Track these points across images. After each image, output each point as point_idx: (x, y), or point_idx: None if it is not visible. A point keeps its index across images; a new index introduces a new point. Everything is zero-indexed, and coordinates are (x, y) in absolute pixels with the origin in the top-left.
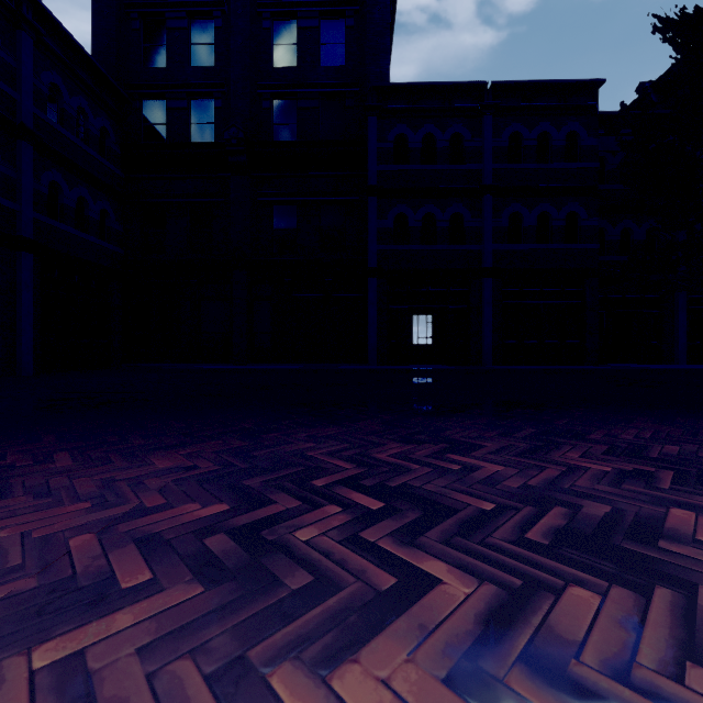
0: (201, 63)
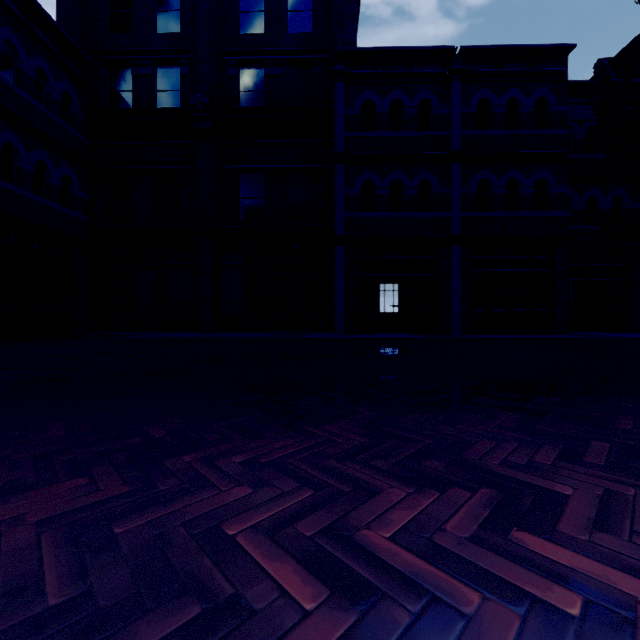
0: (167, 29)
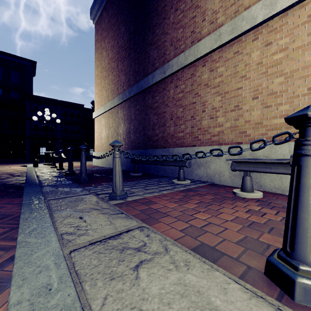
0: None
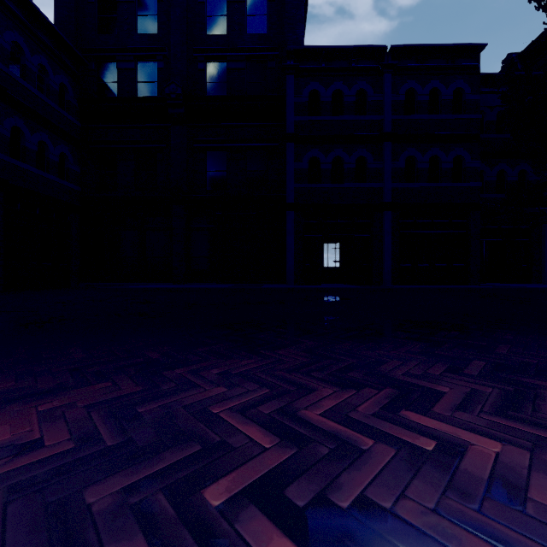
0: (146, 31)
